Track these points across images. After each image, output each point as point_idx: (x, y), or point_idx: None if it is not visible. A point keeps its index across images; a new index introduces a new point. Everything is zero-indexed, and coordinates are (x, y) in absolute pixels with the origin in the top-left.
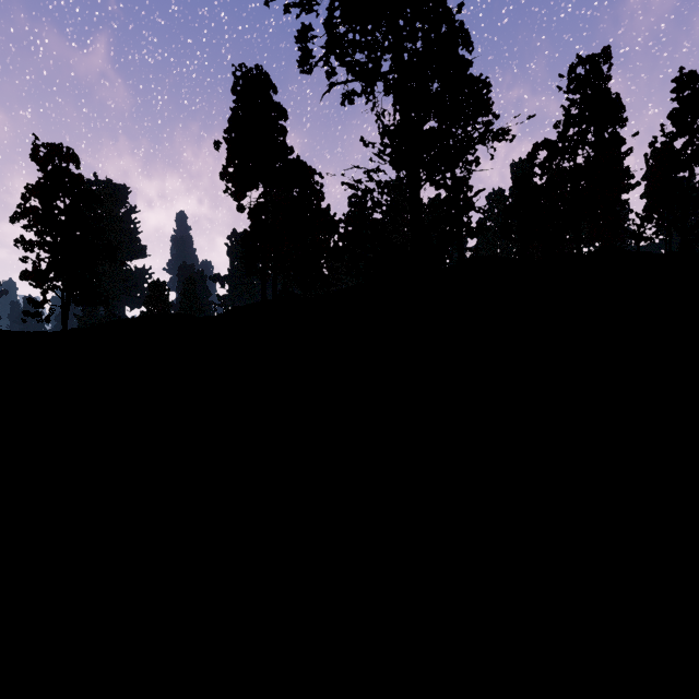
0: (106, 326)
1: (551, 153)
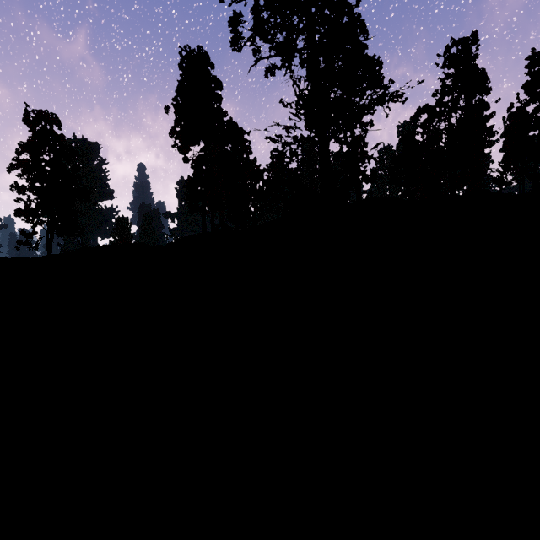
0: (76, 253)
1: (430, 116)
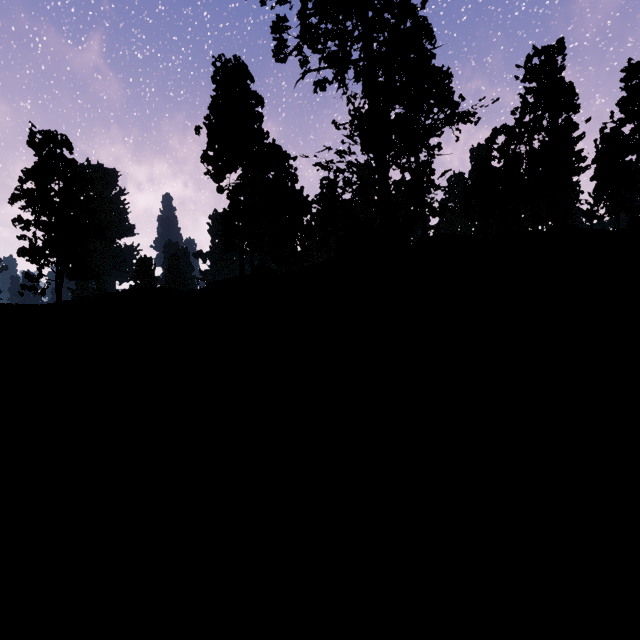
0: (92, 299)
1: (508, 138)
